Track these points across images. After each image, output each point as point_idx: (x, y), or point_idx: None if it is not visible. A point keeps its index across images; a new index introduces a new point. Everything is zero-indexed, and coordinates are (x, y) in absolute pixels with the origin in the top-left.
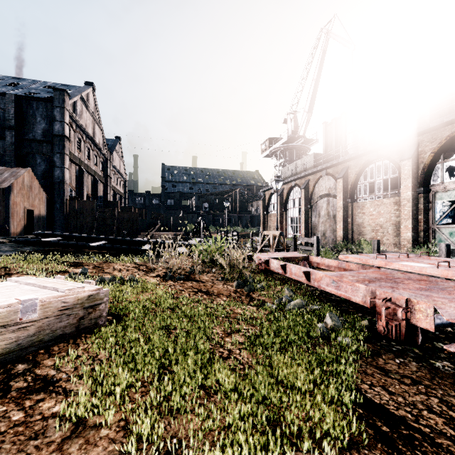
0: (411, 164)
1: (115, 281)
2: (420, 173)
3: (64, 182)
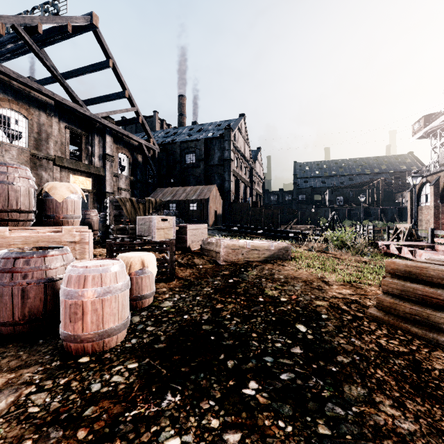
0: None
1: None
2: None
3: (230, 190)
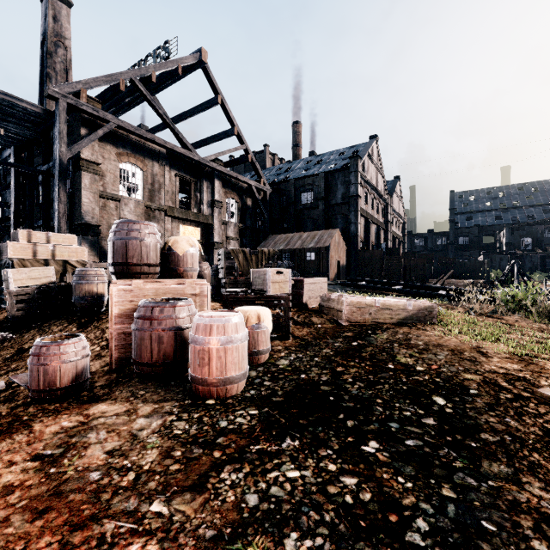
0: None
1: None
2: None
3: (357, 235)
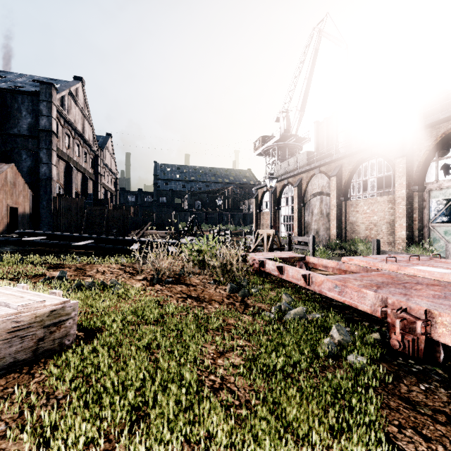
0: (406, 162)
1: (94, 286)
2: (415, 171)
3: (51, 179)
